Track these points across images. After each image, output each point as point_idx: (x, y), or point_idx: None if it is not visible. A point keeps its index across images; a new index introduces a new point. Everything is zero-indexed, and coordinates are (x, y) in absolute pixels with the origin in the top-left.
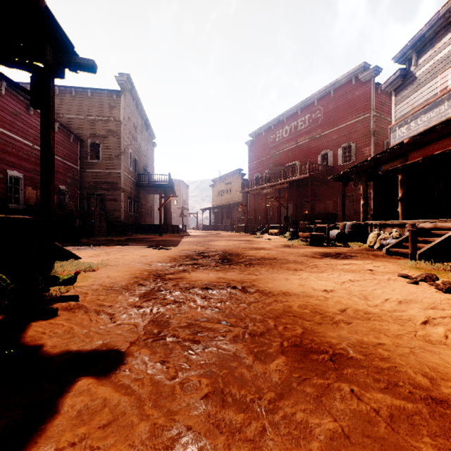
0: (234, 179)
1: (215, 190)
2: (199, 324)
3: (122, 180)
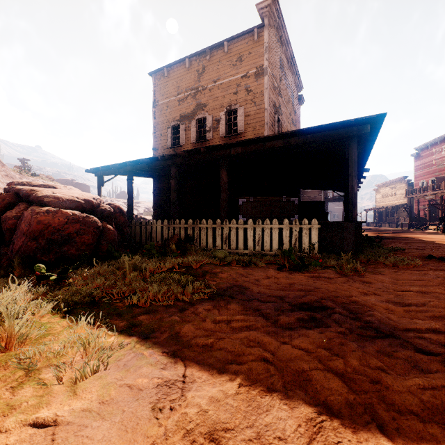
0: (398, 184)
1: (378, 193)
2: (389, 236)
3: (322, 199)
